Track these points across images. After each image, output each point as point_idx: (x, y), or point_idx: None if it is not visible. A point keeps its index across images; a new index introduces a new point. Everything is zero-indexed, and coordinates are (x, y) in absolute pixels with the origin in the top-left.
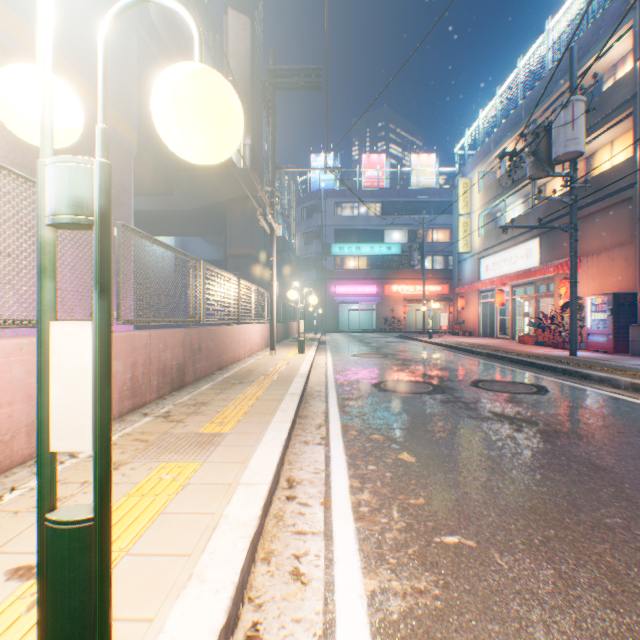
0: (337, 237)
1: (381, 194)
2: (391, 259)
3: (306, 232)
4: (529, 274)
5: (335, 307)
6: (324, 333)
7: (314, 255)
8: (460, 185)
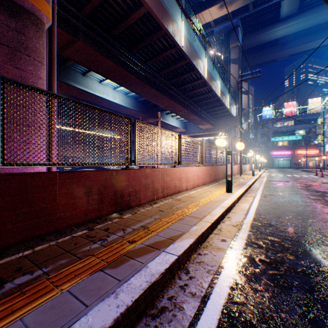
0: (273, 134)
1: (292, 117)
2: (297, 141)
3: (260, 133)
4: (327, 152)
5: (272, 159)
6: (267, 168)
7: (263, 141)
8: (318, 121)
